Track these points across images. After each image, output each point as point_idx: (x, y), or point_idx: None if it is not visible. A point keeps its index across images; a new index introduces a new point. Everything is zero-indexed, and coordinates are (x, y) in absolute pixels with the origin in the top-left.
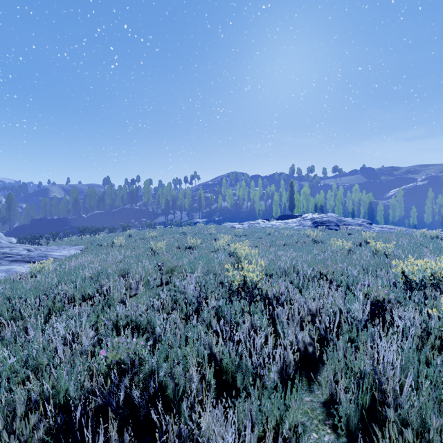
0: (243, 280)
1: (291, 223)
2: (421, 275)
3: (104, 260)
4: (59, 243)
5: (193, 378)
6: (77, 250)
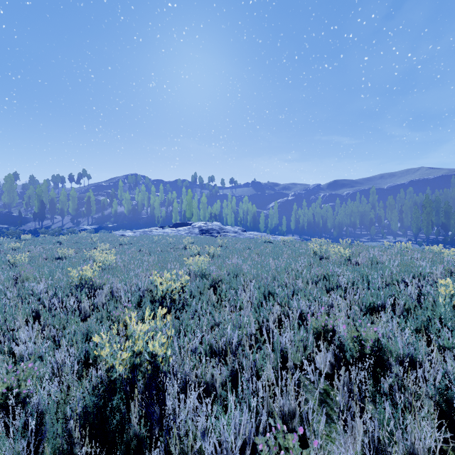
0: (81, 277)
1: (182, 230)
2: (194, 265)
3: None
4: None
5: (19, 322)
6: None
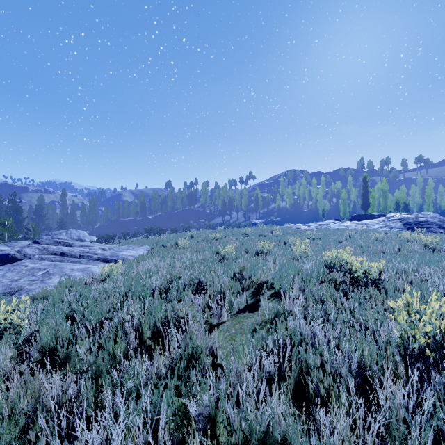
0: (439, 338)
1: (370, 224)
2: None
3: (171, 265)
4: (129, 243)
5: None
6: (144, 250)
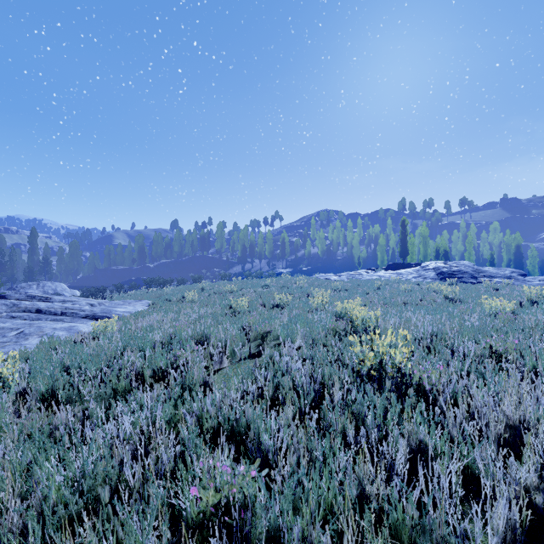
0: (379, 360)
1: (405, 274)
2: None
3: (175, 320)
4: (123, 297)
5: None
6: (143, 305)
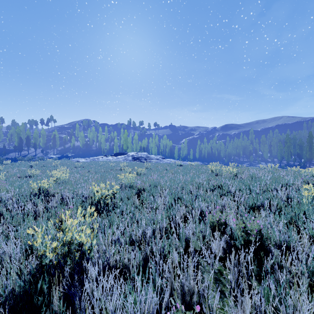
0: (39, 188)
1: (120, 158)
2: (125, 179)
3: None
4: None
5: None
6: None
